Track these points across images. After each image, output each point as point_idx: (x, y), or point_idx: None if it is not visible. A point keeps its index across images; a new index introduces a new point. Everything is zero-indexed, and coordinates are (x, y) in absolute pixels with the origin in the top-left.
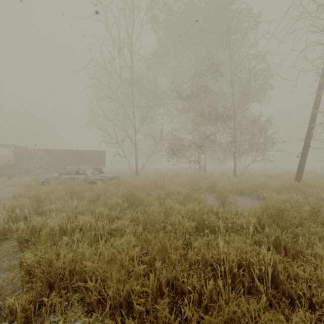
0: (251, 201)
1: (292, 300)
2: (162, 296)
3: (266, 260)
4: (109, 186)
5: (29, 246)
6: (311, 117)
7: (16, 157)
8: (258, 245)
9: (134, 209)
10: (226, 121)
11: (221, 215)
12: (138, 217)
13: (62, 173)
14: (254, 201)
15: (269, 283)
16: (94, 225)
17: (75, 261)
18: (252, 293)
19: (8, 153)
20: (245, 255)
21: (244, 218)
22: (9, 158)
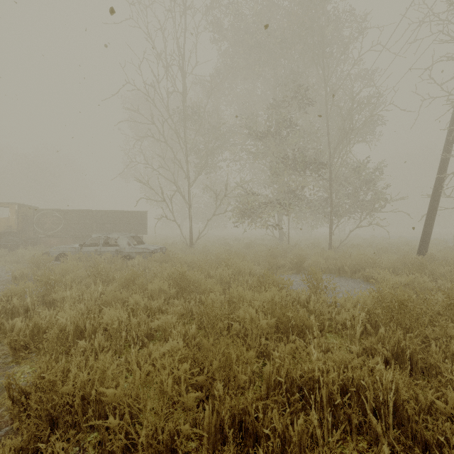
0: (356, 285)
1: (428, 448)
2: (224, 440)
3: (384, 382)
4: (150, 263)
5: (26, 355)
6: (440, 164)
7: (21, 220)
8: (369, 355)
9: (186, 298)
10: (318, 170)
11: (313, 307)
12: (191, 310)
13: (85, 244)
14: (359, 285)
15: (389, 418)
16: (126, 322)
17: (92, 382)
18: (364, 433)
19: (9, 215)
20: (352, 374)
21: (348, 312)
22: (11, 222)
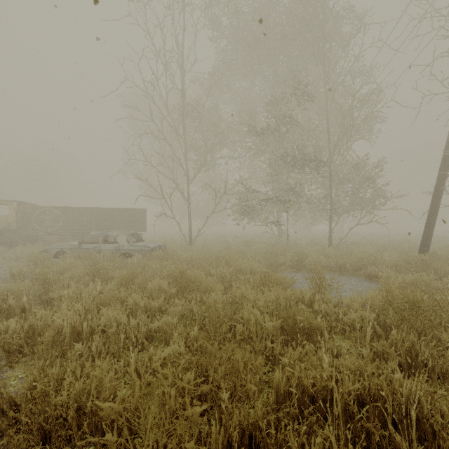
0: (358, 283)
1: None
2: None
3: (404, 392)
4: (150, 260)
5: (20, 359)
6: (442, 161)
7: (20, 218)
8: (382, 359)
9: (186, 297)
10: (318, 167)
11: (318, 306)
12: (192, 310)
13: (84, 241)
14: (362, 283)
15: (413, 433)
16: (125, 323)
17: (88, 390)
18: (383, 448)
19: (9, 212)
20: (368, 382)
21: (355, 313)
22: (10, 220)
